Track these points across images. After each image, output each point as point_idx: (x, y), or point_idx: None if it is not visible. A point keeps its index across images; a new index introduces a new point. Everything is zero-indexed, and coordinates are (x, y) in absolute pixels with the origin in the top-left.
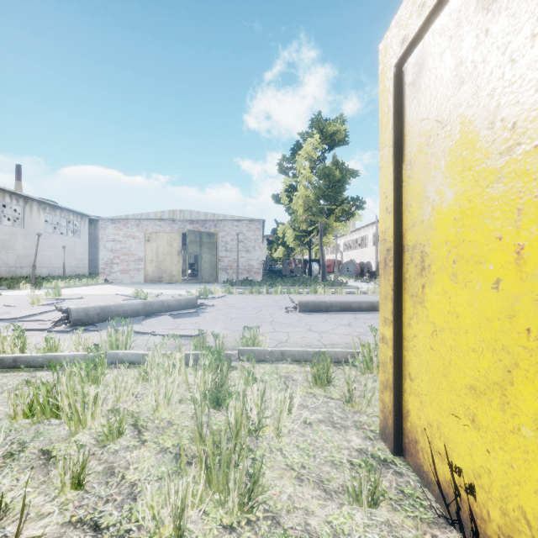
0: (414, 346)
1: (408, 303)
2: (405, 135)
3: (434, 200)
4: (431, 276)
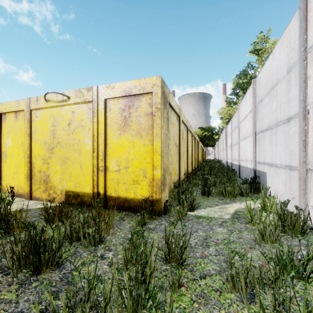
0: (4, 171)
1: (3, 163)
2: (2, 128)
3: (8, 144)
4: (8, 157)
